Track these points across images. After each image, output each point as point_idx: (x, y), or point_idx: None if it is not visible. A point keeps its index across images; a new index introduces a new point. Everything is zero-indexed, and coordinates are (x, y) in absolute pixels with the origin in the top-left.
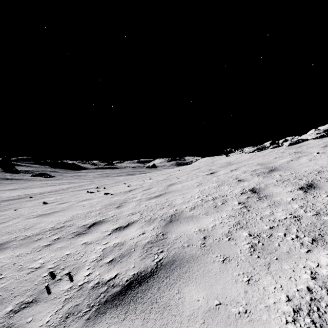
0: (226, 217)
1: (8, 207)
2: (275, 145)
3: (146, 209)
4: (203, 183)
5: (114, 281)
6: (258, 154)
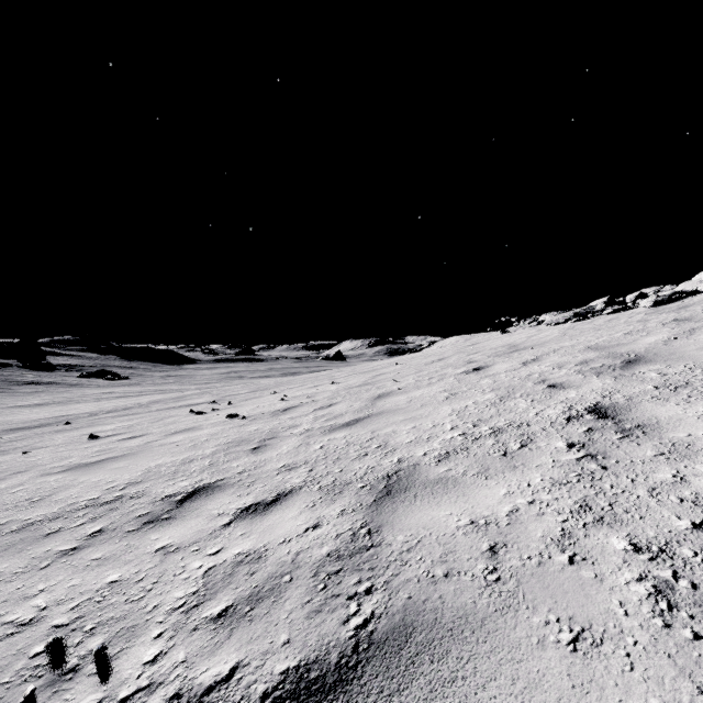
0: (544, 484)
1: (14, 445)
2: (620, 307)
3: (323, 456)
4: (460, 393)
5: (225, 695)
6: (578, 325)
